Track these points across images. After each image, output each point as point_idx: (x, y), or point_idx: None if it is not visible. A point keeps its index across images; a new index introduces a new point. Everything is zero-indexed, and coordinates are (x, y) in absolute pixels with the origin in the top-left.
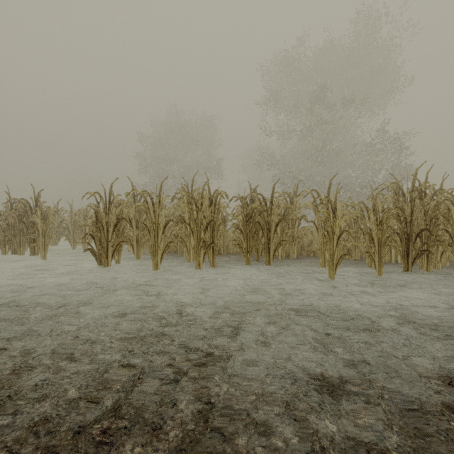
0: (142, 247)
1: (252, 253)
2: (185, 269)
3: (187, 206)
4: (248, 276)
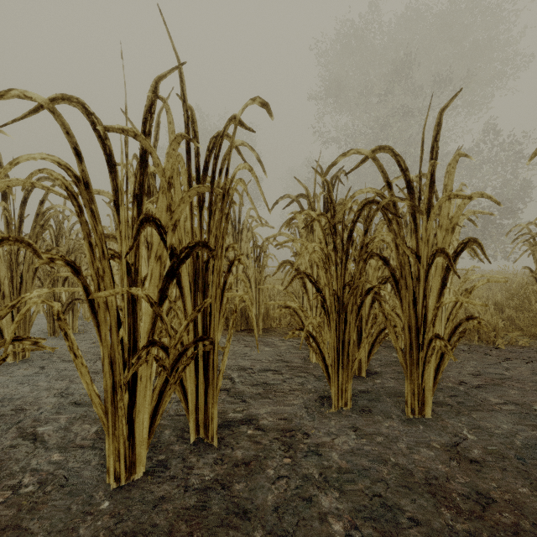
0: (70, 317)
1: (354, 366)
2: (81, 454)
3: (58, 163)
4: None
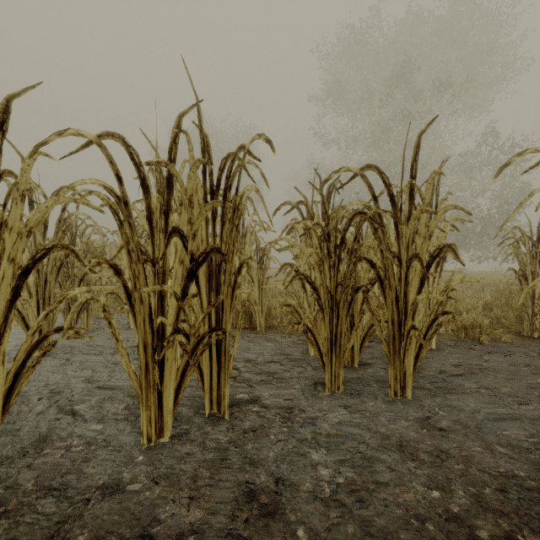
0: (85, 315)
1: (345, 355)
2: (116, 425)
3: (104, 187)
4: (381, 539)
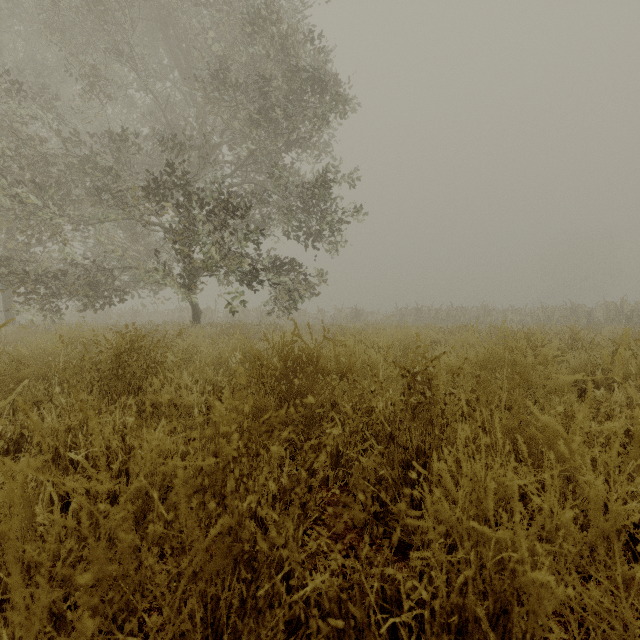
0: None
1: None
2: None
3: None
4: None
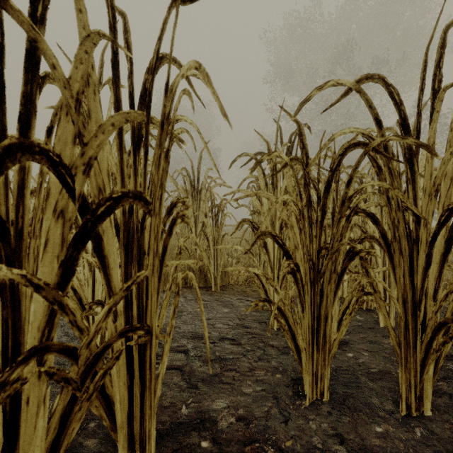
0: None
1: (333, 349)
2: None
3: None
4: None
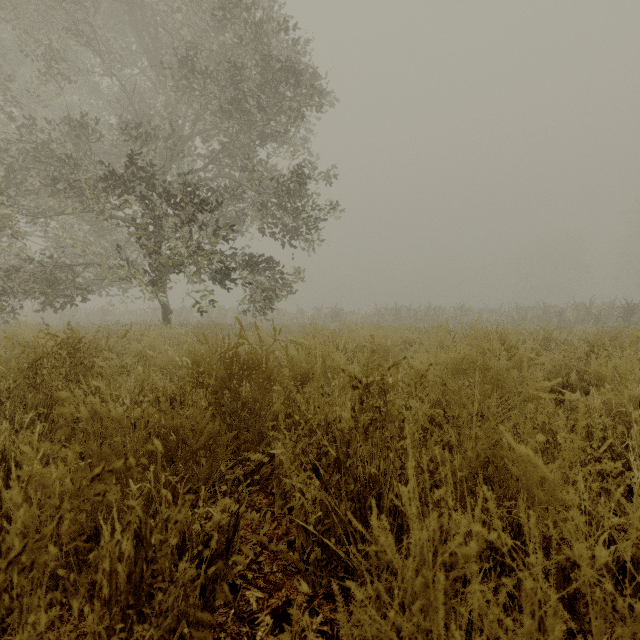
0: None
1: None
2: None
3: None
4: None
